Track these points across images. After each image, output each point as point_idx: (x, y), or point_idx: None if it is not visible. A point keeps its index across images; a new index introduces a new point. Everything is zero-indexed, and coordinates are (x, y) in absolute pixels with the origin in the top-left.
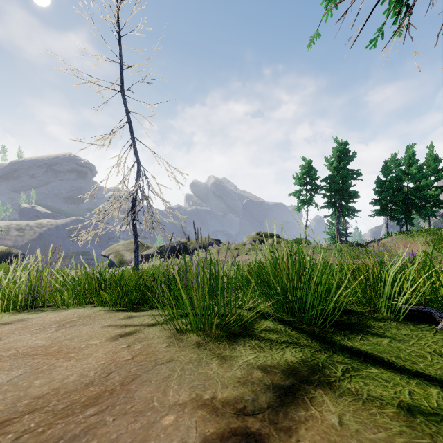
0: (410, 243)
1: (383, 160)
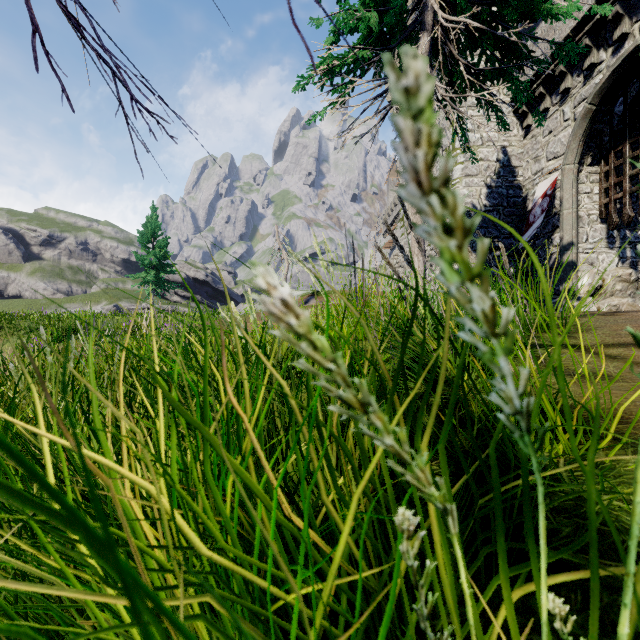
0: None
1: None
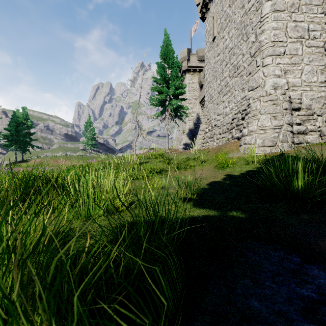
0: (57, 160)
1: (13, 111)
